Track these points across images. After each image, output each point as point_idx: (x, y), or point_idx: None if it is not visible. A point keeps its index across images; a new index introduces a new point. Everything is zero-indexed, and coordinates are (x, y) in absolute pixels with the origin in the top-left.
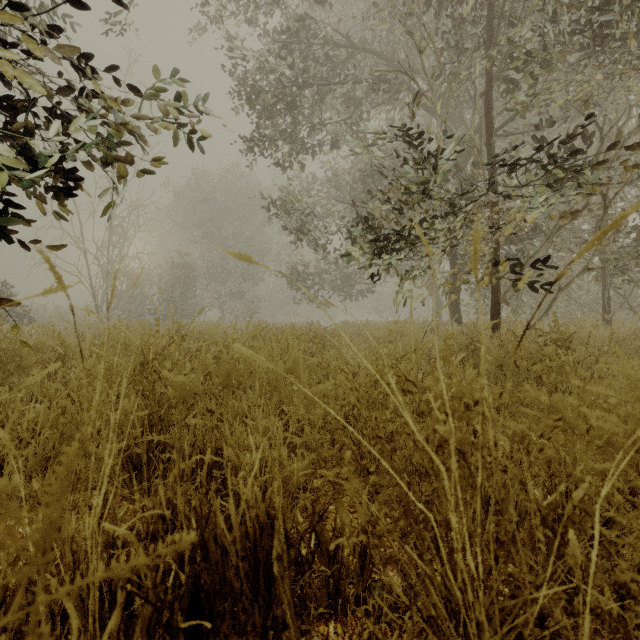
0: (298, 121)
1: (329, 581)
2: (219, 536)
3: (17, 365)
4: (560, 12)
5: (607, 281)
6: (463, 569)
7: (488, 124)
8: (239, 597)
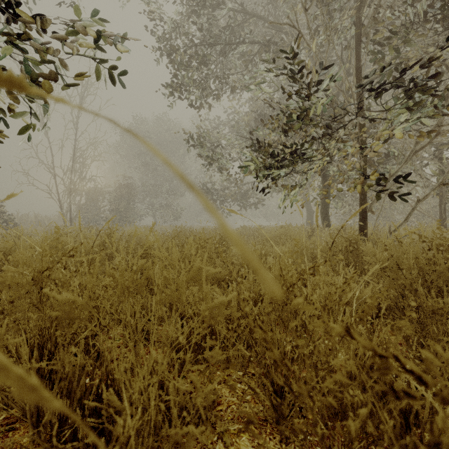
0: (208, 76)
1: None
2: None
3: None
4: None
5: (444, 195)
6: None
7: (357, 70)
8: None
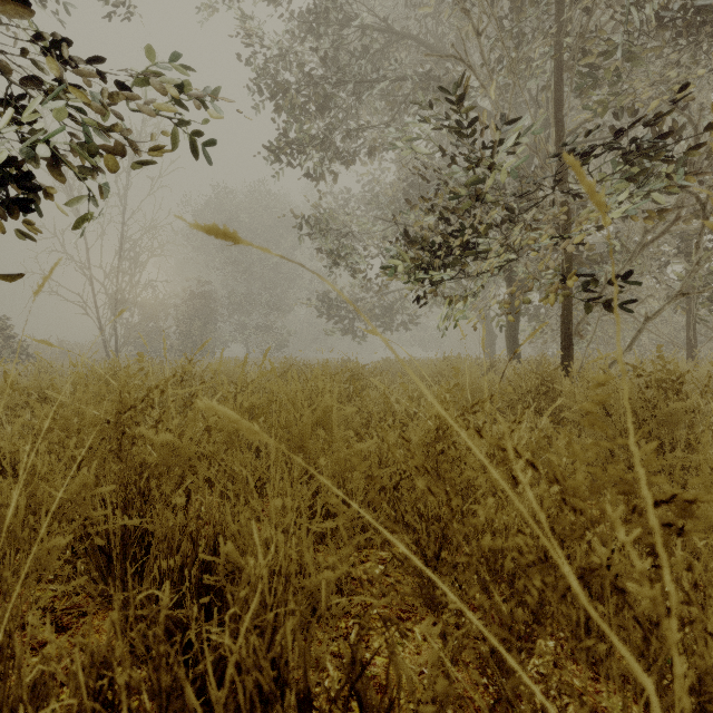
0: (332, 126)
1: None
2: None
3: None
4: None
5: (693, 311)
6: None
7: (558, 123)
8: None
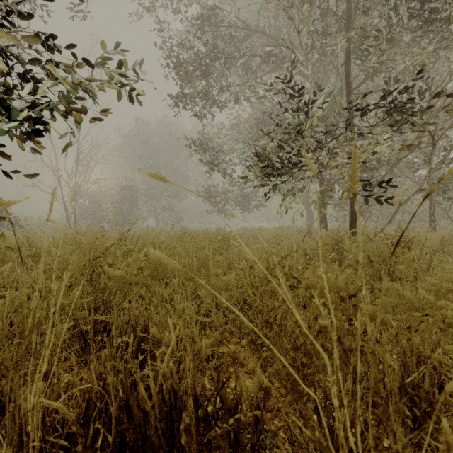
0: (210, 84)
1: (230, 434)
2: (141, 403)
3: (3, 260)
4: (400, 3)
5: (433, 199)
6: (344, 446)
7: (348, 85)
8: (158, 451)
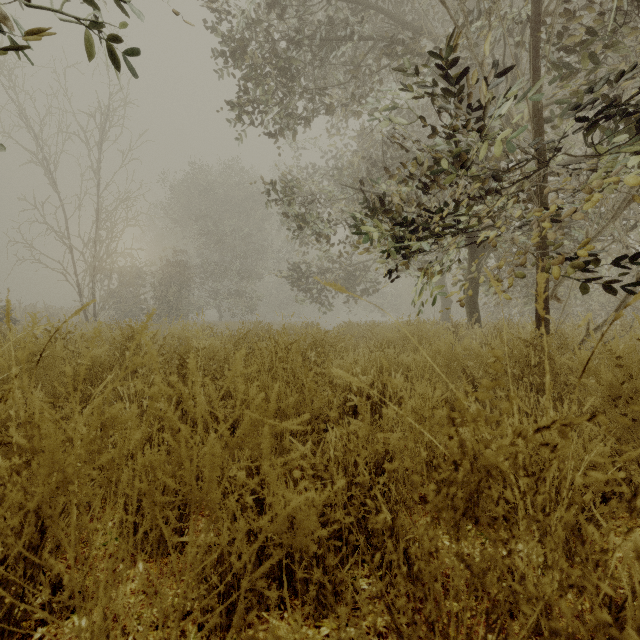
0: (295, 94)
1: None
2: None
3: None
4: None
5: None
6: None
7: (534, 71)
8: None
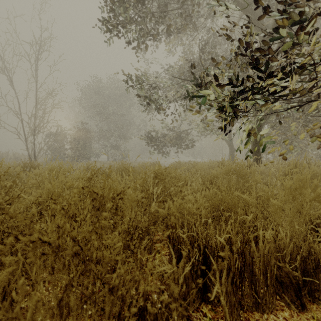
0: (145, 14)
1: None
2: None
3: None
4: None
5: None
6: None
7: None
8: None
